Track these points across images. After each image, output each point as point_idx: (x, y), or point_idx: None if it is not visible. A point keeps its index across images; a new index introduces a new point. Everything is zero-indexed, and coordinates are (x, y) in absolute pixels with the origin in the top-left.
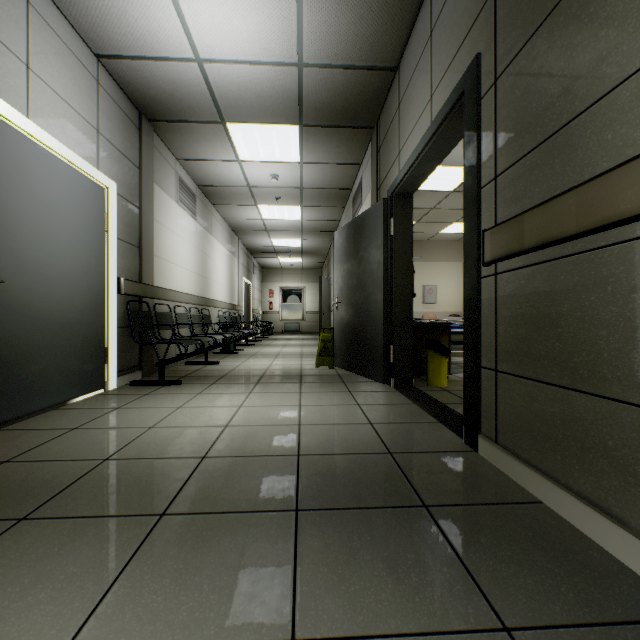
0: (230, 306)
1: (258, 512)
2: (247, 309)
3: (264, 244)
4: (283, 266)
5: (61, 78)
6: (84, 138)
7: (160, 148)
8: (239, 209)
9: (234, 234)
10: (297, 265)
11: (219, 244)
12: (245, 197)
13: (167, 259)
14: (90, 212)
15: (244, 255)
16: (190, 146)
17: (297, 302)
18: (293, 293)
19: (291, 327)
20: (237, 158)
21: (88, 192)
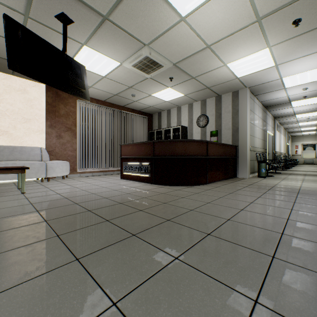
0: (284, 154)
1: (316, 175)
2: (287, 154)
3: (296, 130)
4: (303, 135)
5: (270, 123)
6: (271, 129)
7: (275, 121)
8: (290, 124)
9: (284, 129)
10: (312, 134)
11: (281, 135)
12: (294, 122)
13: (275, 144)
14: (271, 141)
15: (286, 135)
16: (282, 119)
17: (311, 150)
18: (309, 146)
19: (308, 161)
20: (295, 118)
21: (271, 138)
